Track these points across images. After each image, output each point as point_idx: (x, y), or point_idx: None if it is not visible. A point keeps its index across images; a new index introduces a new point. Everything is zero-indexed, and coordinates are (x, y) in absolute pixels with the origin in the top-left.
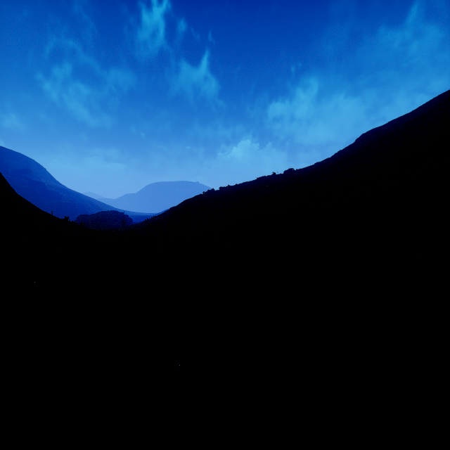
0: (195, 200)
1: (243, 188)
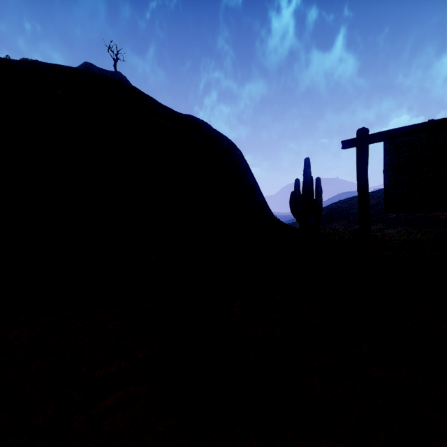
0: (337, 208)
1: (378, 195)
